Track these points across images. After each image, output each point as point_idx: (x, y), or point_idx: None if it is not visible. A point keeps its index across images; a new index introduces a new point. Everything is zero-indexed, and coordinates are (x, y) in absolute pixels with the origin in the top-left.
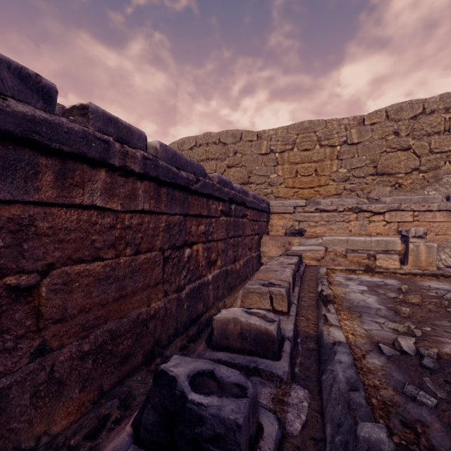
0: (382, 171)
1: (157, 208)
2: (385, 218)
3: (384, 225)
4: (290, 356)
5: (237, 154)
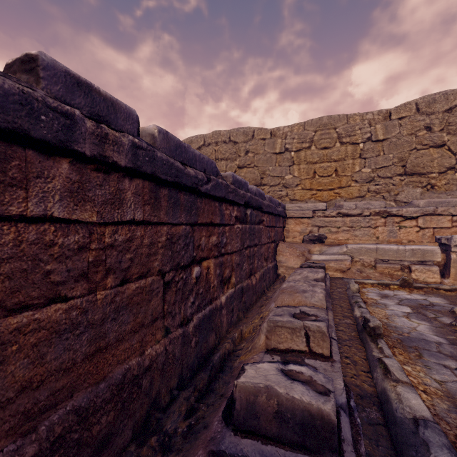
0: (412, 171)
1: (154, 216)
2: (418, 224)
3: (417, 231)
4: (352, 444)
5: (248, 154)
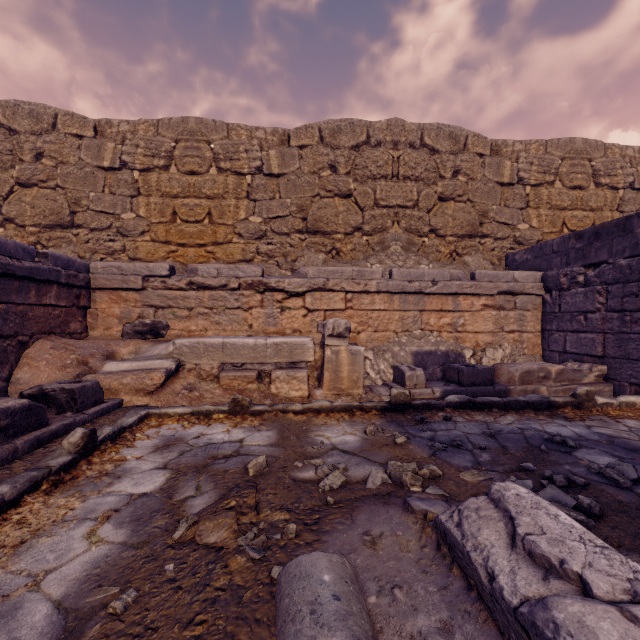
0: (315, 227)
1: None
2: (306, 304)
3: (304, 315)
4: None
5: (42, 159)
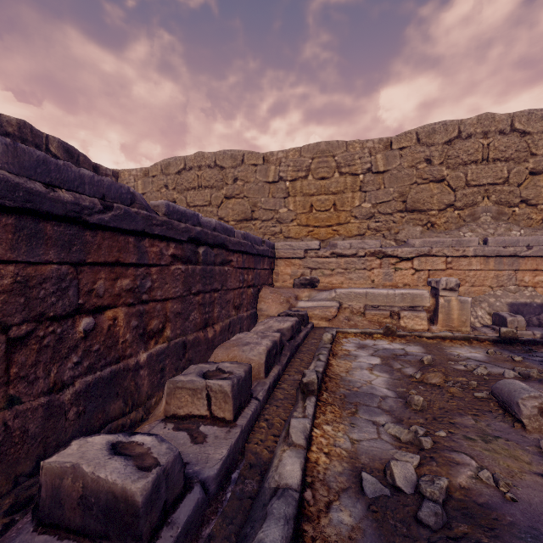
0: (413, 207)
1: None
2: (414, 265)
3: (412, 273)
4: (189, 526)
5: (237, 182)
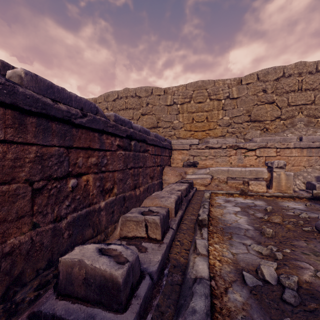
0: (255, 119)
1: (19, 138)
2: (256, 154)
3: (255, 158)
4: (145, 299)
5: (148, 105)
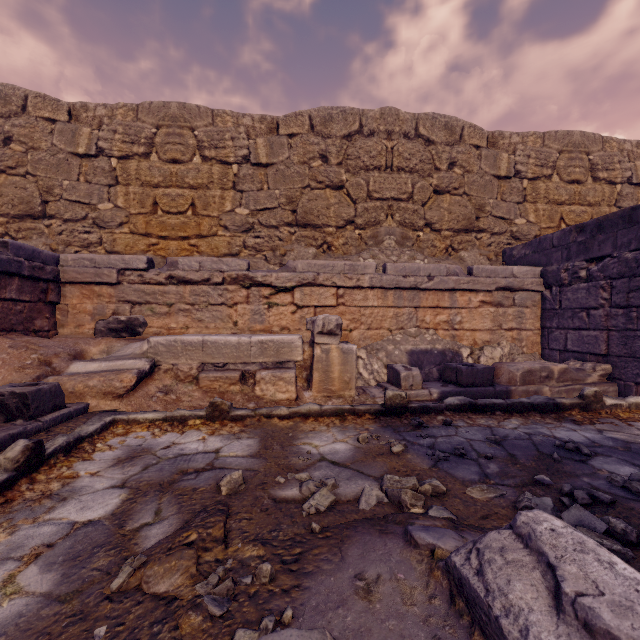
0: (305, 220)
1: None
2: (295, 299)
3: (293, 311)
4: None
5: (11, 144)
